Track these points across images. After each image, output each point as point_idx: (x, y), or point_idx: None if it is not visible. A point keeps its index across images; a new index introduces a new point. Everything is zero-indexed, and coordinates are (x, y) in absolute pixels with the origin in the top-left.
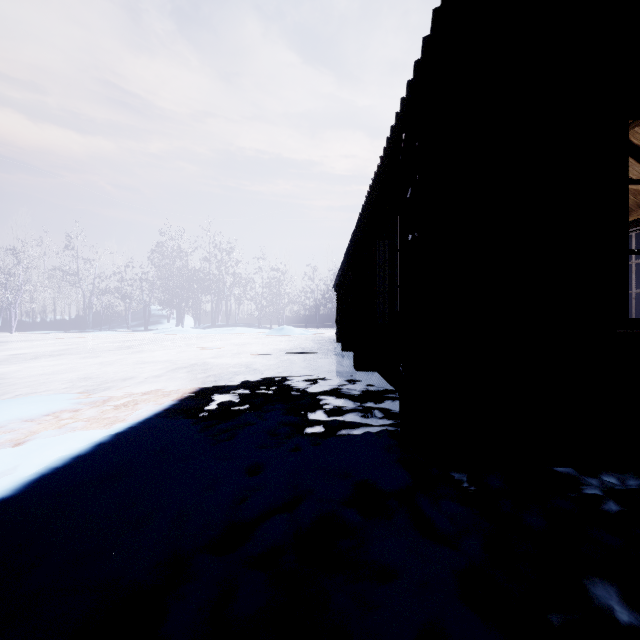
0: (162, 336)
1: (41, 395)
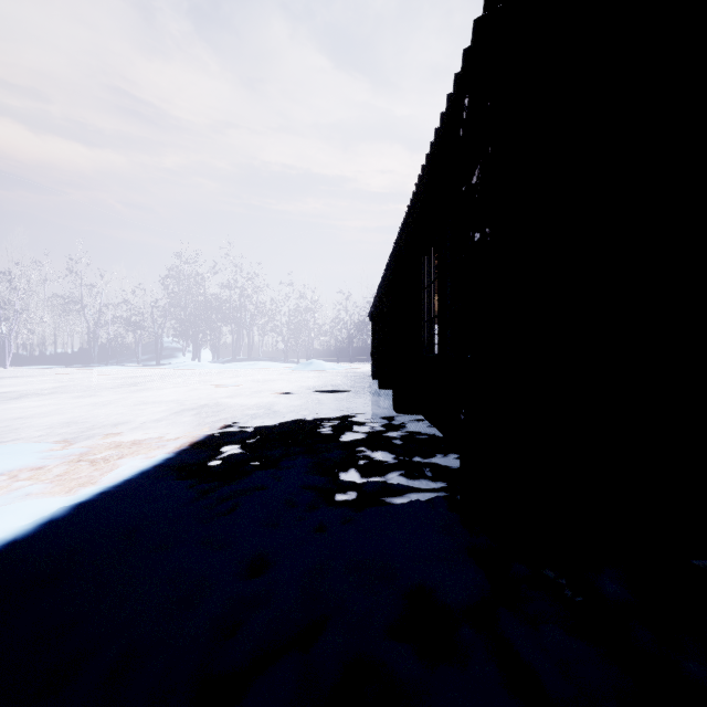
0: (175, 371)
1: (4, 446)
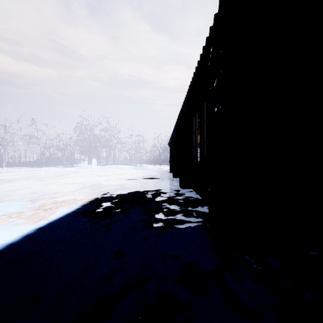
0: (80, 169)
1: (5, 203)
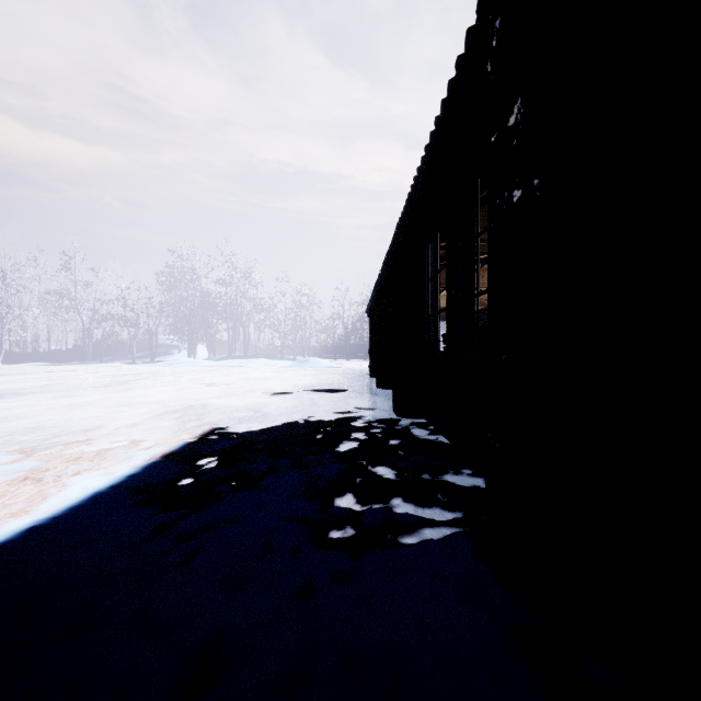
0: (168, 369)
1: None
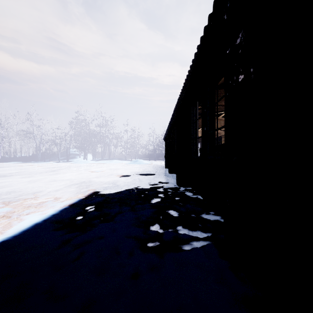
0: (74, 164)
1: None
